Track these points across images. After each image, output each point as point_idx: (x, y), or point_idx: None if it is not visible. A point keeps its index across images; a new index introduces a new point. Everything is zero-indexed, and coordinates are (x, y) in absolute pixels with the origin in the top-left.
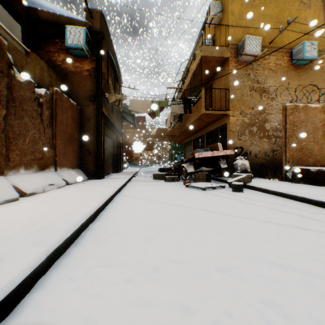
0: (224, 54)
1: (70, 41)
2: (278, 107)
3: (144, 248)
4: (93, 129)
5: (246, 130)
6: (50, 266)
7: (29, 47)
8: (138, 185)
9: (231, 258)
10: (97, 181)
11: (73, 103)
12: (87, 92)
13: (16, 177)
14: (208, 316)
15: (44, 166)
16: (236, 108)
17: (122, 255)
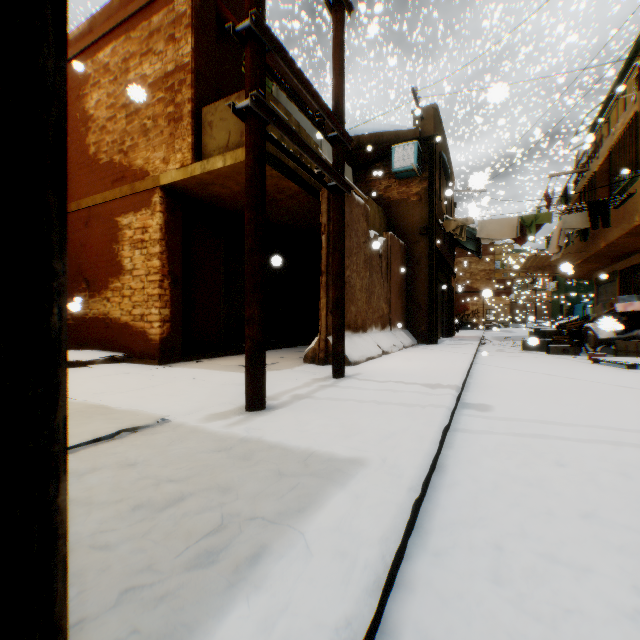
0: None
1: (397, 165)
2: None
3: (534, 395)
4: (423, 274)
5: None
6: (462, 390)
7: None
8: (497, 355)
9: (632, 409)
10: (433, 346)
11: (401, 244)
12: (415, 223)
13: (373, 335)
14: (594, 417)
15: (384, 325)
16: None
17: (515, 395)
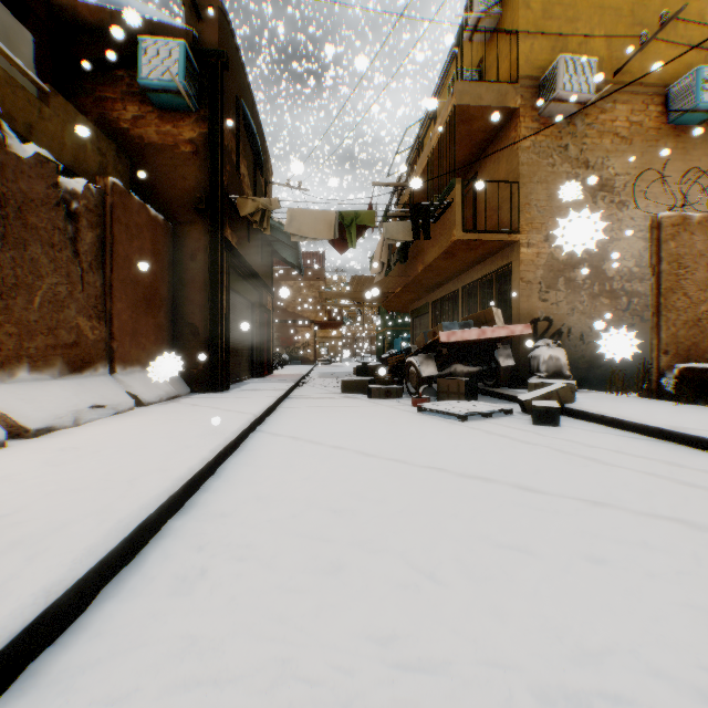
0: (508, 100)
1: (149, 74)
2: (634, 224)
3: (311, 607)
4: (202, 278)
5: (559, 278)
6: (7, 681)
7: (58, 90)
8: (307, 406)
9: (582, 655)
10: (211, 397)
11: (157, 217)
12: (188, 191)
13: (5, 391)
14: None
15: (83, 363)
16: (536, 228)
17: (242, 635)
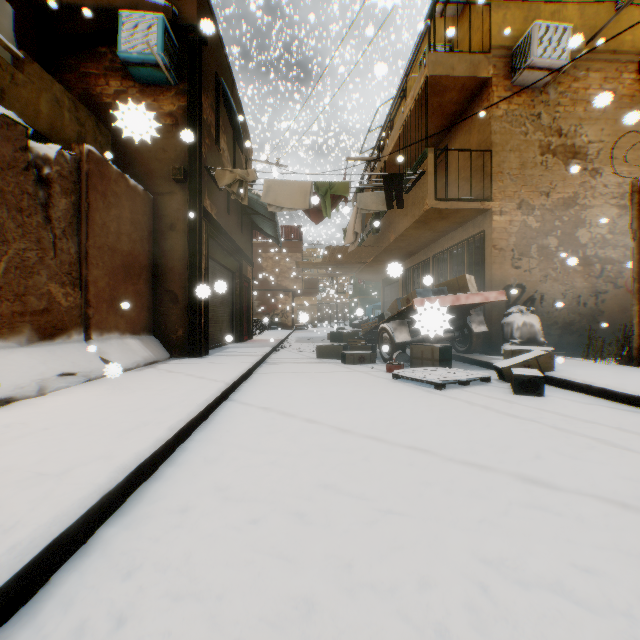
0: (480, 70)
1: (128, 47)
2: (607, 191)
3: None
4: (181, 246)
5: (532, 245)
6: None
7: (44, 67)
8: (282, 371)
9: None
10: (188, 363)
11: (136, 187)
12: (168, 163)
13: None
14: None
15: (55, 330)
16: (509, 196)
17: None
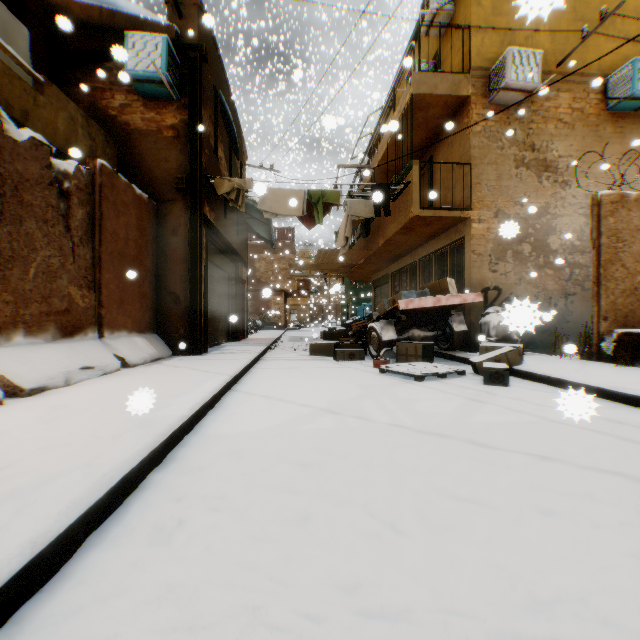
0: (461, 89)
1: (134, 65)
2: (576, 201)
3: (280, 556)
4: (183, 251)
5: (508, 251)
6: None
7: (52, 80)
8: (278, 367)
9: (534, 603)
10: (190, 359)
11: (142, 196)
12: (170, 172)
13: (2, 354)
14: None
15: (74, 328)
16: (487, 205)
17: (215, 583)
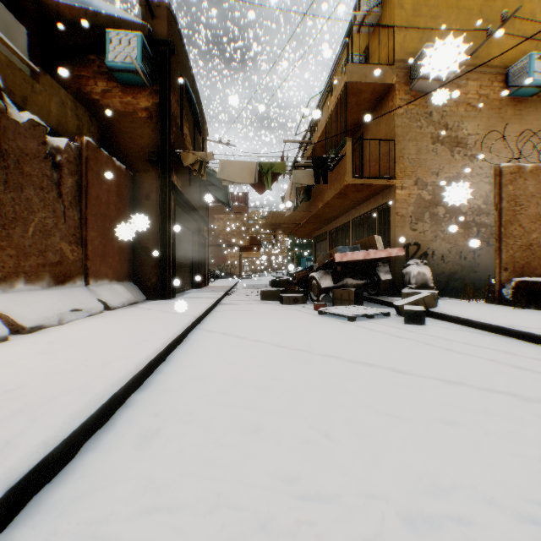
0: (386, 78)
1: (114, 58)
2: (482, 172)
3: (238, 456)
4: (155, 212)
5: (425, 213)
6: (18, 508)
7: (45, 70)
8: (234, 310)
9: (436, 490)
10: (161, 303)
11: (120, 167)
12: (144, 147)
13: (7, 298)
14: None
15: (65, 277)
16: (408, 175)
17: (188, 476)
